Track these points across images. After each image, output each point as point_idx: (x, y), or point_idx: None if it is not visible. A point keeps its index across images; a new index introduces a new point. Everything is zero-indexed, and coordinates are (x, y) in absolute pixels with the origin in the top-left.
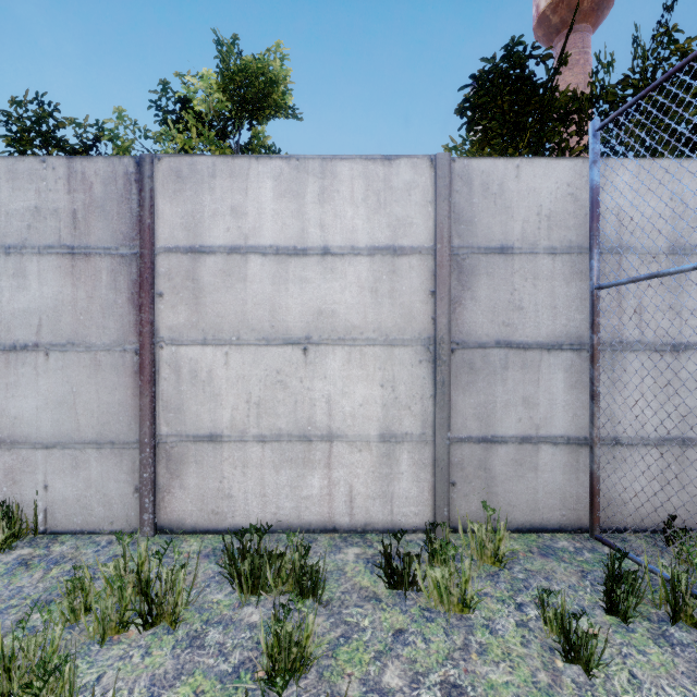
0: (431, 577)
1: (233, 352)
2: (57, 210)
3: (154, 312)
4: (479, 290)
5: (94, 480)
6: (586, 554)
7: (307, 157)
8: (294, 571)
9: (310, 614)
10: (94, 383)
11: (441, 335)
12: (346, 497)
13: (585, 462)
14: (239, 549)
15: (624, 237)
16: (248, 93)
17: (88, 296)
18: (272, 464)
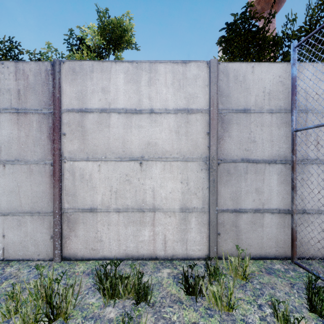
0: (211, 290)
1: (103, 164)
2: (9, 89)
3: (60, 143)
4: (232, 132)
5: (29, 232)
6: (291, 273)
7: (142, 61)
8: (134, 287)
9: (143, 318)
10: (29, 181)
11: (213, 156)
12: (162, 241)
13: (288, 222)
14: (104, 274)
15: (309, 104)
16: (113, 35)
17: (26, 135)
18: (123, 224)
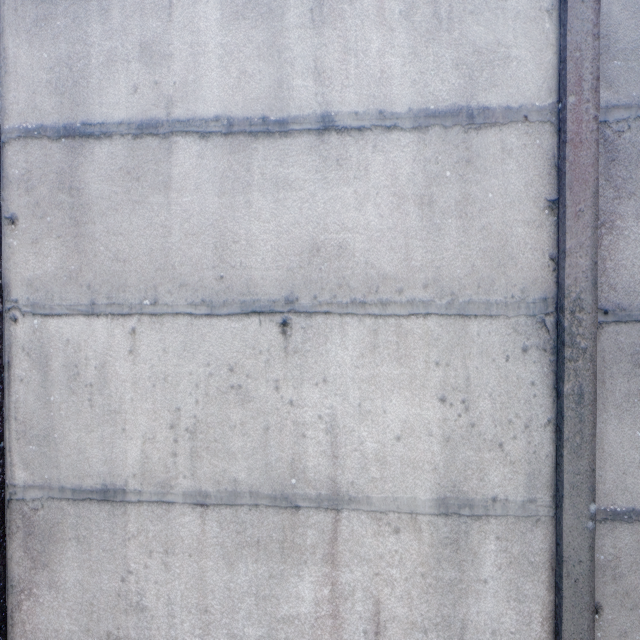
0: None
1: (145, 328)
2: None
3: None
4: None
5: None
6: None
7: None
8: None
9: None
10: None
11: (576, 294)
12: (368, 623)
13: None
14: None
15: None
16: None
17: None
18: (220, 550)
